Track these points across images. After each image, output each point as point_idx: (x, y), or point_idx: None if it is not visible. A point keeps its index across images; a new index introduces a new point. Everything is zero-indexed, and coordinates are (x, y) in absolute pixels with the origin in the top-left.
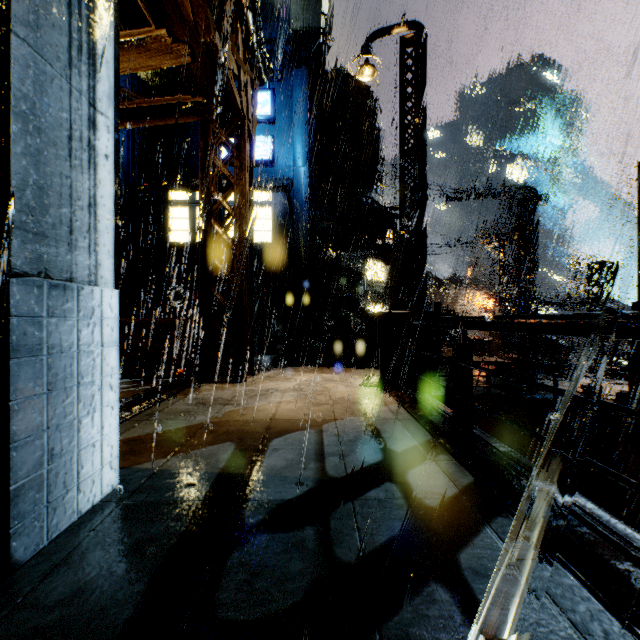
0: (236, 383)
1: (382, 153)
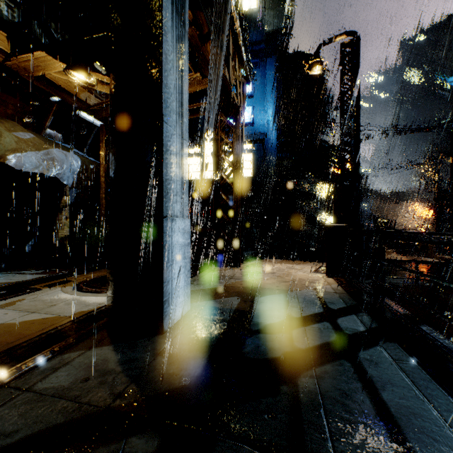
0: (234, 267)
1: (331, 106)
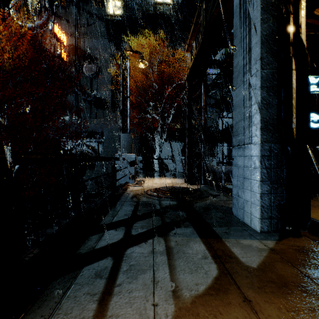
0: None
1: None
